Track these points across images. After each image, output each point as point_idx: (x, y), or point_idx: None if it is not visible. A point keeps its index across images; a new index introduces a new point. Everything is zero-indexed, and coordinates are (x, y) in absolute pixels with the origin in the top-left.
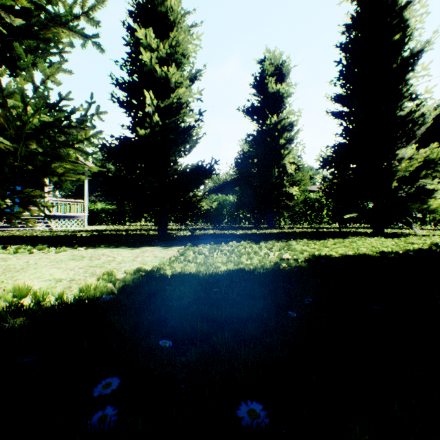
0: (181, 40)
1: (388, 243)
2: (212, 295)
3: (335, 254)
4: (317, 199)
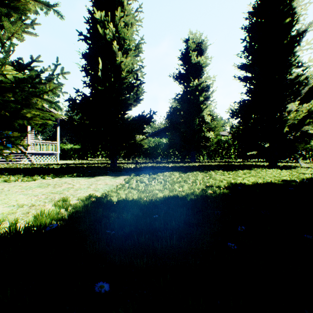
0: (127, 22)
1: (285, 173)
2: (151, 223)
3: (248, 182)
4: (227, 141)
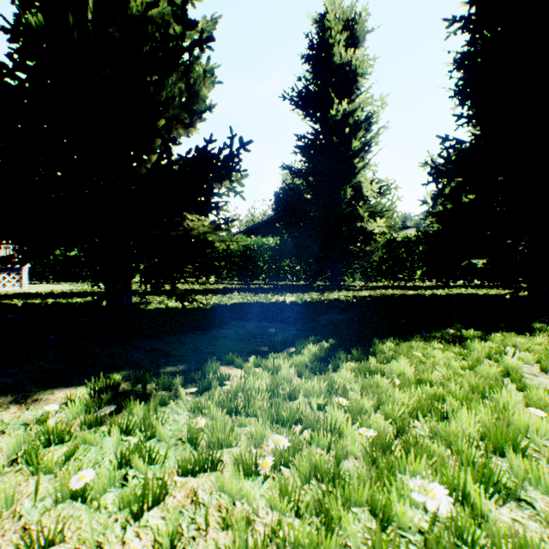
0: None
1: None
2: None
3: None
4: (404, 243)
